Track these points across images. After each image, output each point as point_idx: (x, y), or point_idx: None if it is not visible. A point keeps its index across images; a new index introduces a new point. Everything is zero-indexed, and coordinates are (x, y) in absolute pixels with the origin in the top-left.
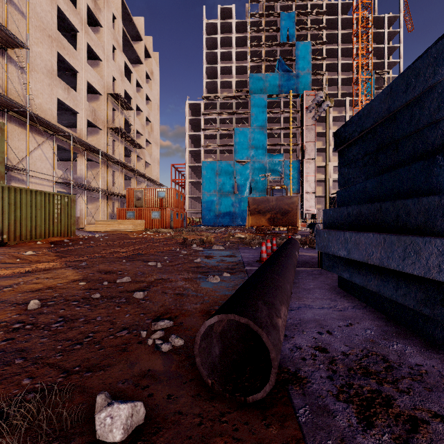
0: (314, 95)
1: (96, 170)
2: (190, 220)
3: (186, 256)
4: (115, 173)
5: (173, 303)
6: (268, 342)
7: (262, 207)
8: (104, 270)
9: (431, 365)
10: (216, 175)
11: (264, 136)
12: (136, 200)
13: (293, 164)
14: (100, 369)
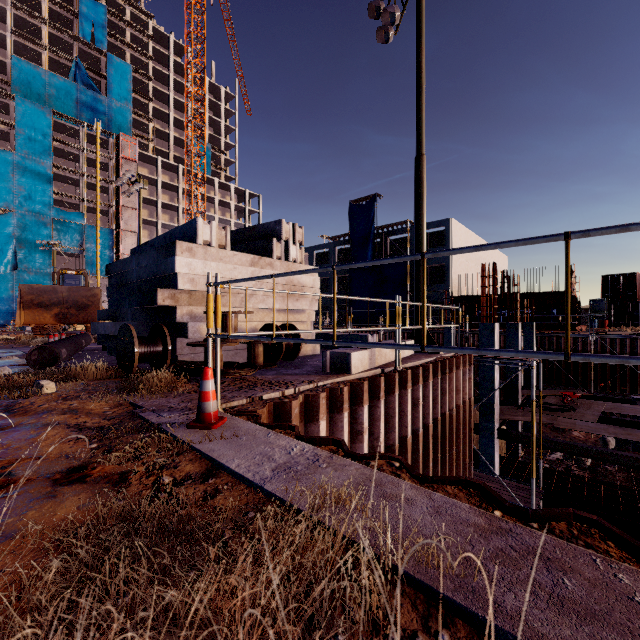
0: (136, 144)
1: None
2: None
3: None
4: None
5: None
6: (58, 351)
7: (46, 298)
8: None
9: None
10: None
11: (47, 176)
12: None
13: (102, 233)
14: None
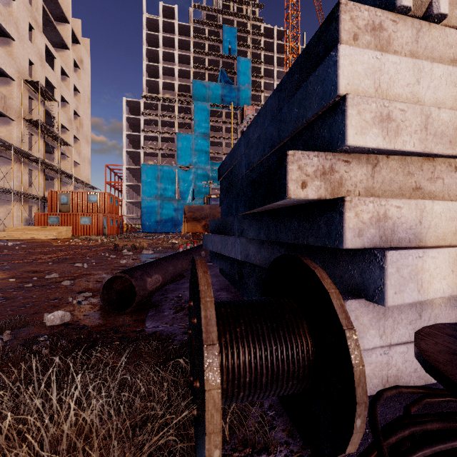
0: (253, 110)
1: (7, 167)
2: (128, 226)
3: (114, 259)
4: (33, 171)
5: (94, 286)
6: (135, 283)
7: (197, 214)
8: (31, 271)
9: (227, 297)
10: (157, 180)
11: (207, 143)
12: (61, 204)
13: None
14: (42, 313)
